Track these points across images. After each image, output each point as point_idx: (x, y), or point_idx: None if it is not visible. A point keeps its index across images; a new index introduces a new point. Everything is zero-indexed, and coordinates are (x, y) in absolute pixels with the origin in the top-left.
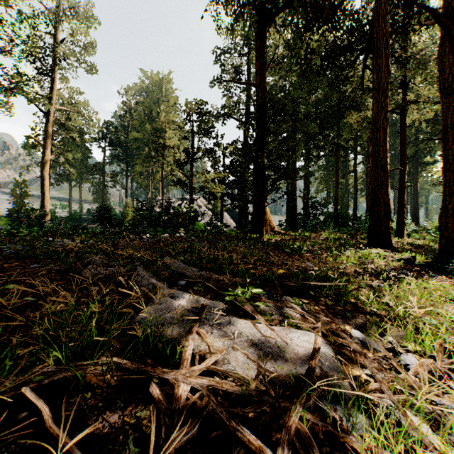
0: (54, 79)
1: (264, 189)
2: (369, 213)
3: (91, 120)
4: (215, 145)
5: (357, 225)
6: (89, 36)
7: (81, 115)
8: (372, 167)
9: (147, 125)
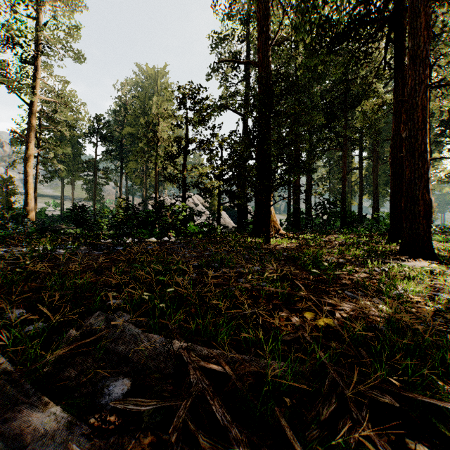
0: (39, 67)
1: (271, 183)
2: (390, 213)
3: (81, 113)
4: (211, 136)
5: (366, 225)
6: (75, 21)
7: (70, 107)
8: (406, 156)
9: (142, 120)
